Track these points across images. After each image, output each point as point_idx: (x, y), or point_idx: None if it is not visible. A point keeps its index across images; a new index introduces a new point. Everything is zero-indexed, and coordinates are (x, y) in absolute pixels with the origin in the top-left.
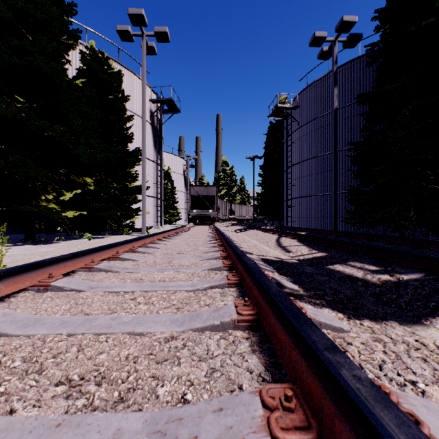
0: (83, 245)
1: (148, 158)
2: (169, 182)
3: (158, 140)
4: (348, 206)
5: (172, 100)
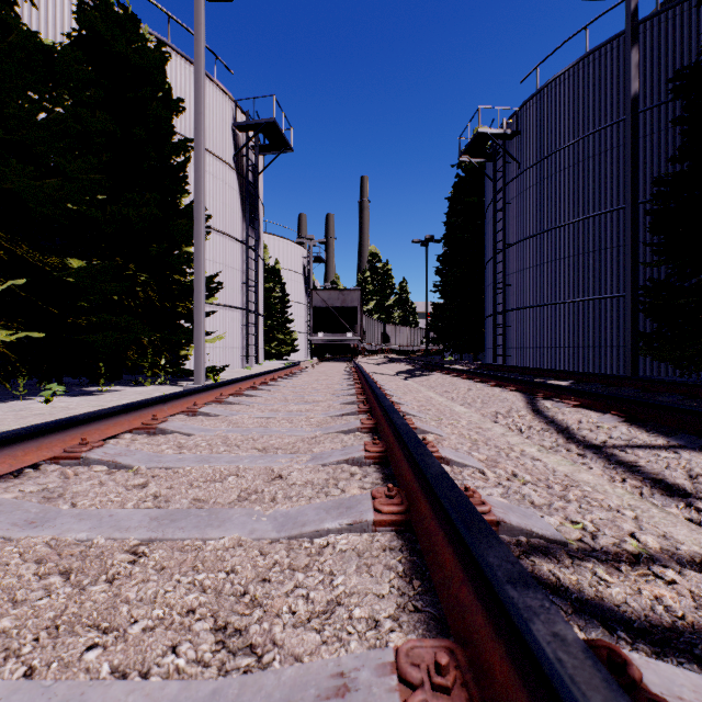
0: None
1: (230, 235)
2: (277, 285)
3: (252, 203)
4: None
5: (275, 123)
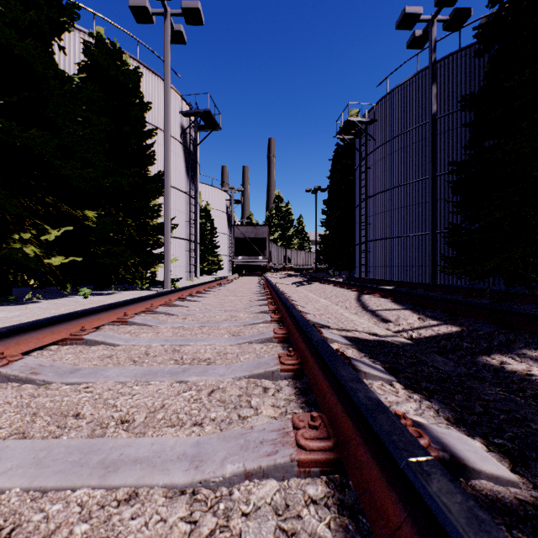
0: (69, 306)
1: (178, 189)
2: (207, 221)
3: (192, 165)
4: (445, 250)
5: (210, 112)
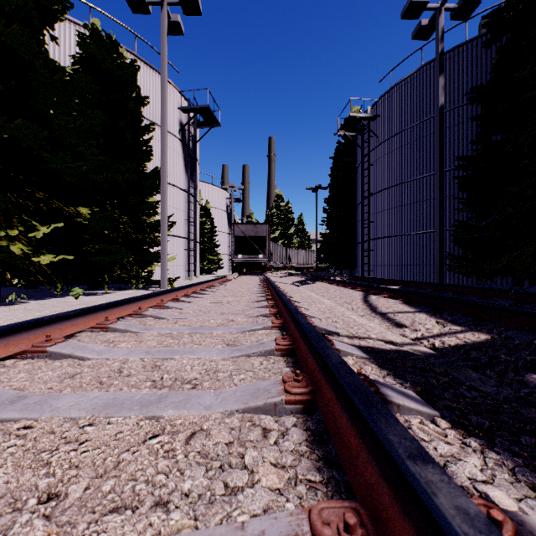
0: (57, 307)
1: (177, 186)
2: (207, 219)
3: (191, 162)
4: (450, 249)
5: (209, 108)
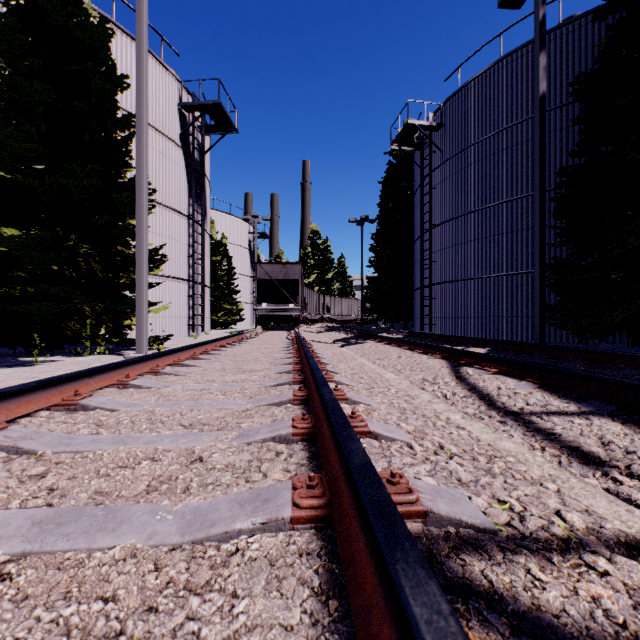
0: None
1: (177, 210)
2: (223, 258)
3: (198, 180)
4: None
5: (221, 105)
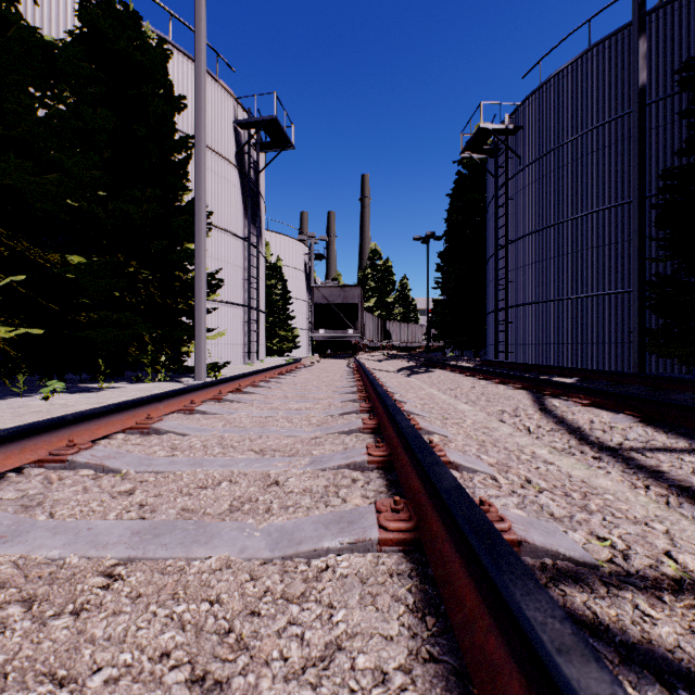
0: None
1: (232, 232)
2: (278, 282)
3: (253, 200)
4: None
5: (277, 120)
